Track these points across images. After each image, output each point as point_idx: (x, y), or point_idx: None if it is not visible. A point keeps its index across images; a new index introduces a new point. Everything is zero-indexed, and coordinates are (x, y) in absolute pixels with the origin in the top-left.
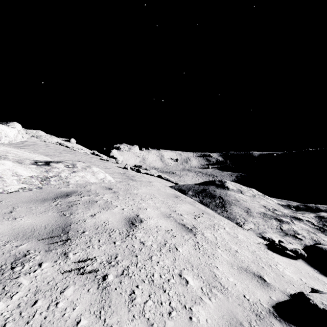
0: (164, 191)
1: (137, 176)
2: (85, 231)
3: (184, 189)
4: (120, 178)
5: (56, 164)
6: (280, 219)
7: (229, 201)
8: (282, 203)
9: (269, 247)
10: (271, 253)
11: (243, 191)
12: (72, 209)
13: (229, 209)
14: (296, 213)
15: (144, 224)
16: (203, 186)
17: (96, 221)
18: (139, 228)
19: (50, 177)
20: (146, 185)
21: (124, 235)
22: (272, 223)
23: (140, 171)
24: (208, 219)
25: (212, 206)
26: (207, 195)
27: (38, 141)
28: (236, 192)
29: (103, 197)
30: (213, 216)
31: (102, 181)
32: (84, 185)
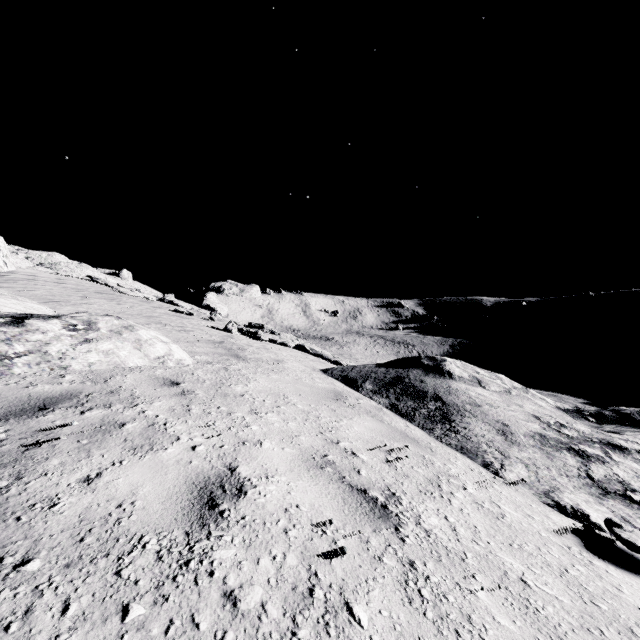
0: (309, 383)
1: (250, 347)
2: (29, 558)
3: (355, 377)
4: (209, 354)
5: (41, 323)
6: (580, 451)
7: (458, 406)
8: (564, 406)
9: (586, 541)
10: (602, 566)
11: (484, 382)
12: (32, 458)
13: (460, 426)
14: (602, 430)
15: (249, 503)
16: (395, 369)
17: (92, 503)
18: (229, 521)
19: (15, 354)
20: (270, 369)
21: (173, 564)
22: (564, 460)
23: (260, 337)
24: (419, 459)
25: (421, 418)
26: (407, 392)
27: (42, 272)
28: (470, 384)
29: (146, 411)
30: (429, 447)
31: (161, 362)
32: (106, 376)
